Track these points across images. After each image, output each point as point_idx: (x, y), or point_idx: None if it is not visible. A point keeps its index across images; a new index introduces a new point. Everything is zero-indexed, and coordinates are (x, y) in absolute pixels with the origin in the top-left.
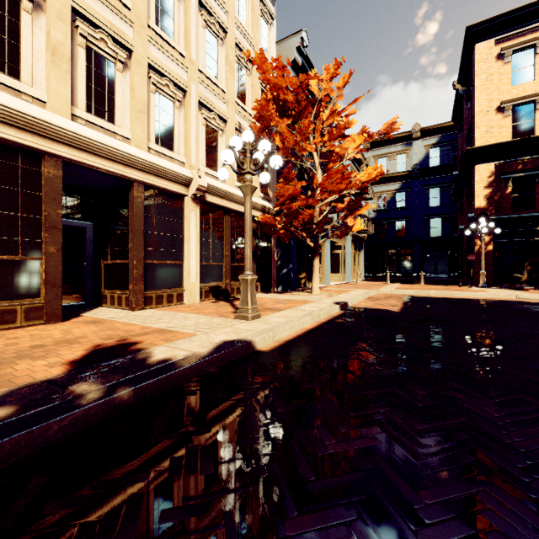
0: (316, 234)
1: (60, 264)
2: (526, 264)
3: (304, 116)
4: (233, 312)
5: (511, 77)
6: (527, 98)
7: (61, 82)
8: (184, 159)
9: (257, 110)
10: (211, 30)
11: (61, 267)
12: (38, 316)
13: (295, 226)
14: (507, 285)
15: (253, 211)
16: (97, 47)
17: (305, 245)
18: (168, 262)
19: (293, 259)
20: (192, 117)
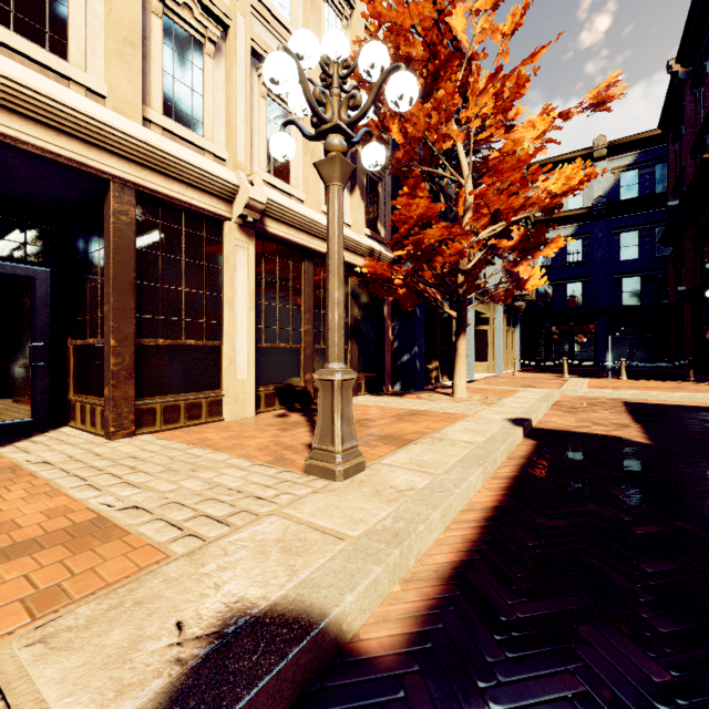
0: (462, 294)
1: None
2: None
3: (443, 81)
4: (308, 447)
5: None
6: None
7: None
8: (223, 152)
9: None
10: None
11: None
12: None
13: (425, 281)
14: None
15: (354, 257)
16: None
17: (437, 316)
18: (189, 342)
19: (419, 339)
20: (239, 76)
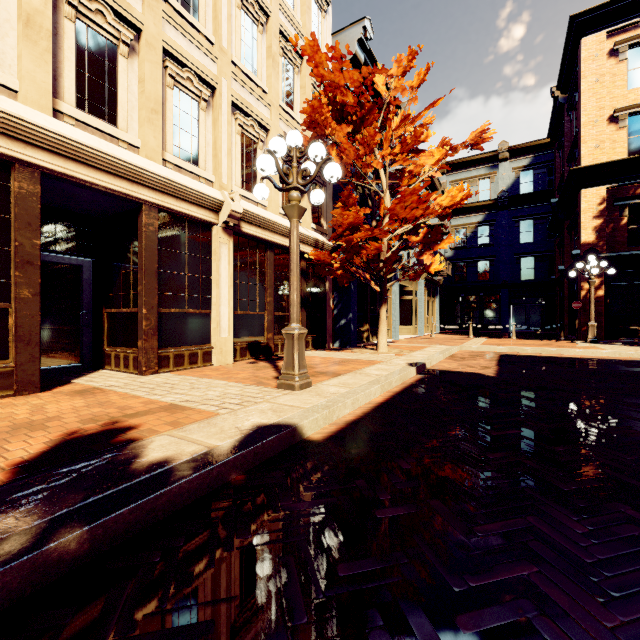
0: (383, 275)
1: (37, 314)
2: None
3: (368, 123)
4: (275, 378)
5: (627, 78)
6: None
7: (38, 65)
8: (212, 177)
9: (307, 113)
10: (249, 12)
11: (38, 317)
12: (5, 385)
13: (356, 265)
14: (622, 340)
15: (303, 246)
16: (92, 22)
17: (368, 290)
18: (190, 311)
19: (353, 308)
20: (223, 122)
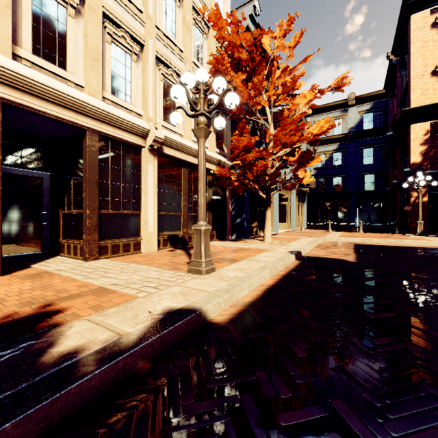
0: (268, 186)
1: None
2: None
3: (257, 73)
4: (187, 263)
5: None
6: None
7: None
8: (141, 112)
9: (212, 64)
10: None
11: None
12: None
13: (248, 179)
14: None
15: (210, 165)
16: None
17: (256, 197)
18: (124, 212)
19: (246, 210)
20: (149, 71)
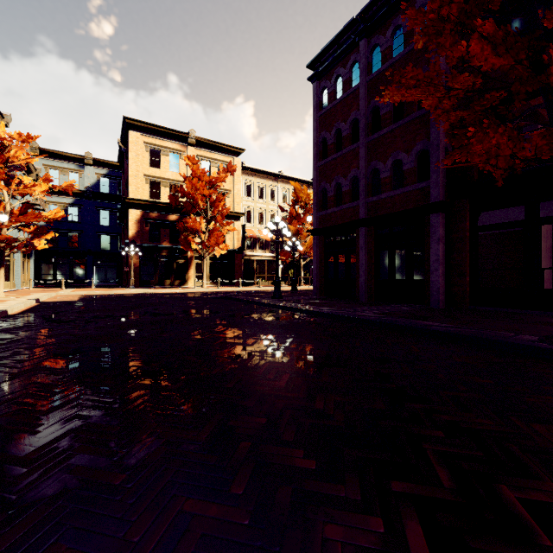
0: (4, 249)
1: None
2: (156, 273)
3: None
4: None
5: (149, 161)
6: (157, 178)
7: None
8: None
9: None
10: None
11: None
12: None
13: None
14: (147, 287)
15: None
16: None
17: None
18: None
19: None
20: None
